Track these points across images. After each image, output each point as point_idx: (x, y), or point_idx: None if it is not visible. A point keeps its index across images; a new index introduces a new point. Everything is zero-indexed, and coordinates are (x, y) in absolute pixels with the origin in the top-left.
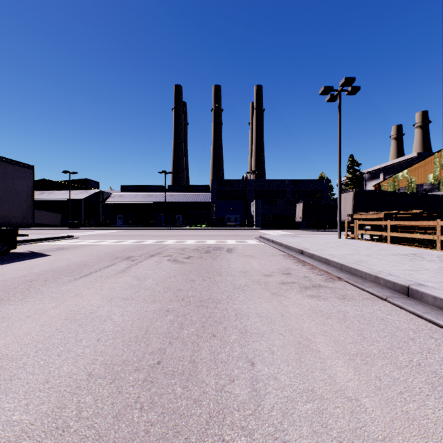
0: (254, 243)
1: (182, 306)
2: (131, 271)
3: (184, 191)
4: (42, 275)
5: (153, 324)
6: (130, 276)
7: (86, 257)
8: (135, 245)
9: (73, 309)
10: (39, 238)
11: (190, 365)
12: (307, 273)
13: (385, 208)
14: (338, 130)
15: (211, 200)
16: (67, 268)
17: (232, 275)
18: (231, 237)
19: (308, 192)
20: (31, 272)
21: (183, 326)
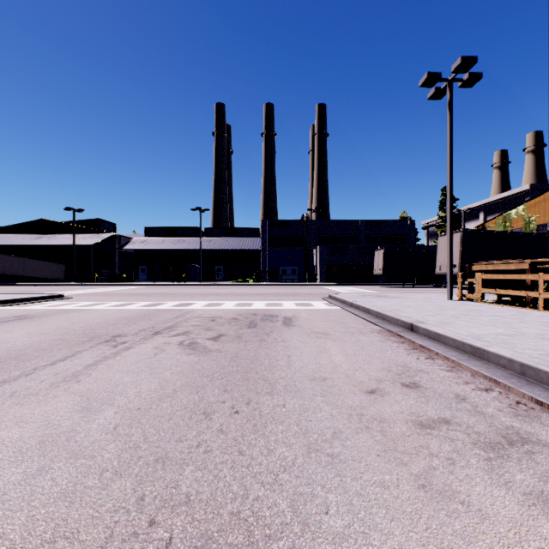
0: (323, 307)
1: None
2: (90, 377)
3: (226, 235)
4: None
5: None
6: (75, 395)
7: (41, 336)
8: (142, 311)
9: None
10: (3, 299)
11: None
12: (455, 385)
13: (506, 256)
14: (449, 139)
15: (261, 246)
16: None
17: (298, 390)
18: (288, 297)
19: (387, 236)
20: None
21: None
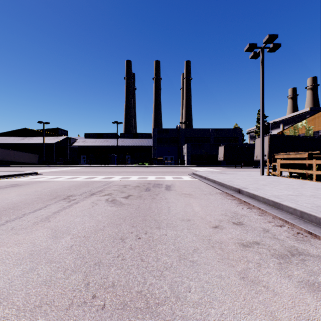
0: (189, 179)
1: None
2: (56, 219)
3: (132, 137)
4: None
5: None
6: (48, 229)
7: (26, 196)
8: (84, 181)
9: None
10: (3, 175)
11: None
12: (263, 223)
13: (295, 150)
14: (261, 82)
15: (152, 144)
16: None
17: (174, 226)
18: (168, 174)
19: (226, 138)
20: None
21: None
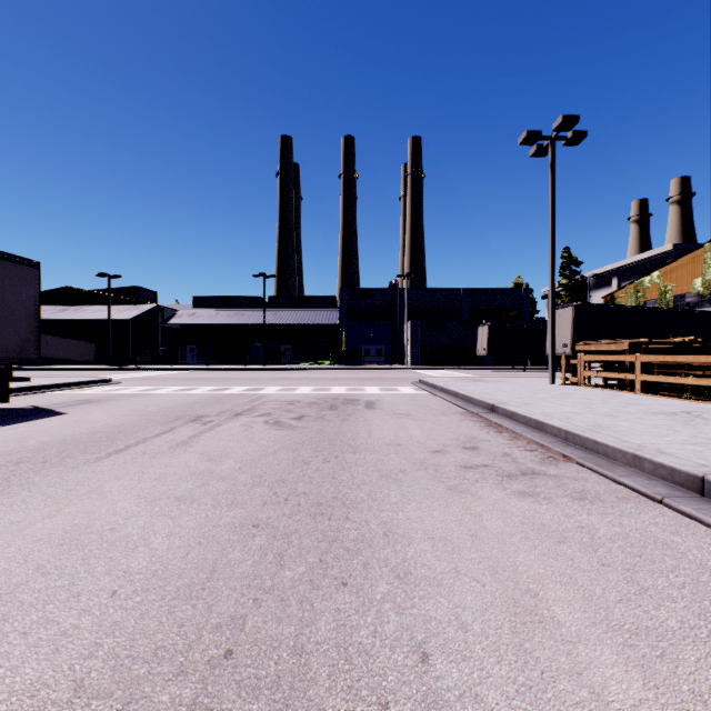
0: (410, 392)
1: (284, 515)
2: (199, 444)
3: (295, 306)
4: (41, 450)
5: (226, 557)
6: (196, 453)
7: (125, 416)
8: (212, 395)
9: (80, 522)
10: (52, 384)
11: (293, 662)
12: (507, 448)
13: (625, 334)
14: (551, 204)
15: (339, 321)
16: (88, 437)
17: (376, 450)
18: (372, 382)
19: (496, 307)
20: (23, 445)
21: (283, 560)
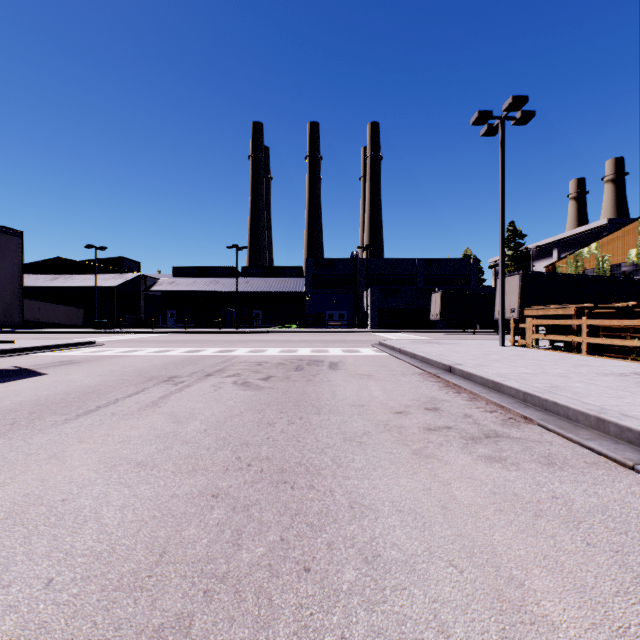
0: (371, 353)
1: (246, 483)
2: (168, 404)
3: (265, 275)
4: (13, 411)
5: (179, 535)
6: (163, 414)
7: (101, 377)
8: (186, 356)
9: (32, 492)
10: (39, 346)
11: None
12: (468, 409)
13: (568, 300)
14: (501, 179)
15: (305, 288)
16: (62, 398)
17: (340, 411)
18: (335, 344)
19: (448, 276)
20: None
21: (241, 539)
